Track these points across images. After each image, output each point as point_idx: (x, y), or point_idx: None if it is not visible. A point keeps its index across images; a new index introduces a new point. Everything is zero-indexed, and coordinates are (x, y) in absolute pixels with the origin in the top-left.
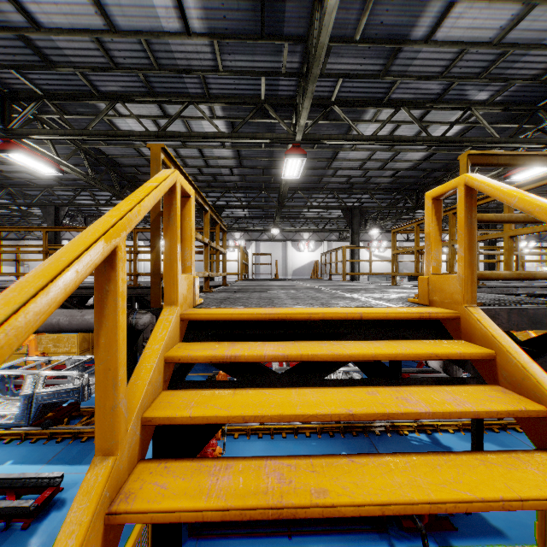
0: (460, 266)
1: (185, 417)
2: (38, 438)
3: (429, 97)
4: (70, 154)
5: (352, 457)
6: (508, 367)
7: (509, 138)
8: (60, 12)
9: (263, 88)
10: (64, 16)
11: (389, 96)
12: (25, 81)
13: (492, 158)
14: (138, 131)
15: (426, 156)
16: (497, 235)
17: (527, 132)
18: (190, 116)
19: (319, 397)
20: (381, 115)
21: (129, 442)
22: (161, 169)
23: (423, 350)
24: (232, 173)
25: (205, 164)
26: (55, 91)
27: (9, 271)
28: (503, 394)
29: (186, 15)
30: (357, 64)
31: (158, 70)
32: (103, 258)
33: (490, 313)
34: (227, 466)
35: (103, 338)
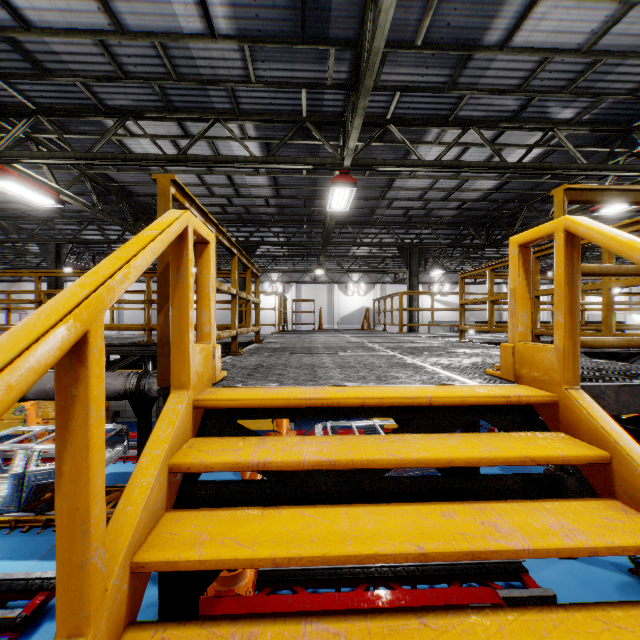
0: (558, 335)
1: (193, 561)
2: (31, 525)
3: (503, 115)
4: (72, 181)
5: (424, 616)
6: (628, 478)
7: (599, 165)
8: (54, 8)
9: (305, 103)
10: (60, 13)
11: (456, 113)
12: (14, 93)
13: (595, 194)
14: (152, 154)
15: (499, 185)
16: (592, 286)
17: (619, 158)
18: (216, 136)
19: (377, 521)
20: (446, 136)
21: (109, 606)
22: (170, 207)
23: (514, 452)
24: (268, 205)
25: (236, 193)
26: (52, 106)
27: (3, 319)
28: (624, 515)
29: (210, 13)
30: (418, 75)
31: (177, 80)
32: (62, 354)
33: (592, 391)
34: (250, 634)
35: (68, 463)
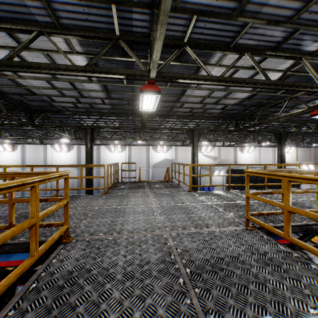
0: None
1: None
2: None
3: (269, 45)
4: None
5: None
6: None
7: None
8: None
9: (116, 21)
10: None
11: (236, 40)
12: None
13: None
14: None
15: (249, 96)
16: None
17: None
18: (49, 49)
19: None
20: (225, 60)
21: None
22: None
23: None
24: (104, 103)
25: (80, 95)
26: None
27: None
28: None
29: None
30: None
31: None
32: None
33: None
34: None
35: None
